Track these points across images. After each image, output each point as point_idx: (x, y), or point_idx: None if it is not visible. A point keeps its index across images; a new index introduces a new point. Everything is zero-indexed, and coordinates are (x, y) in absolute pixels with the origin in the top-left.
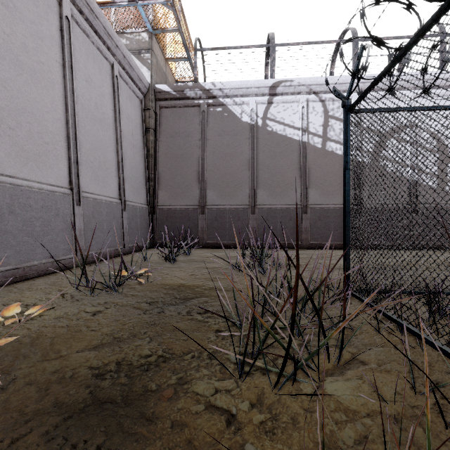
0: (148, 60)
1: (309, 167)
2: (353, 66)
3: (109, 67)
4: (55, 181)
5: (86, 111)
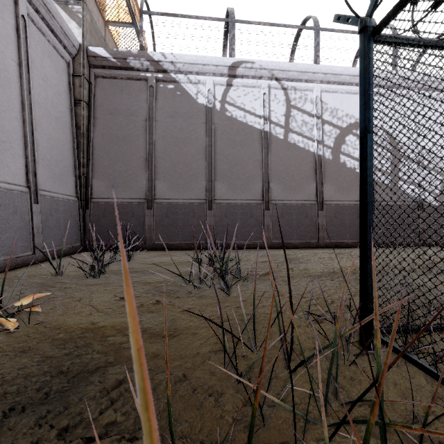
0: (78, 14)
1: (271, 159)
2: (314, 55)
3: (9, 1)
4: None
5: None
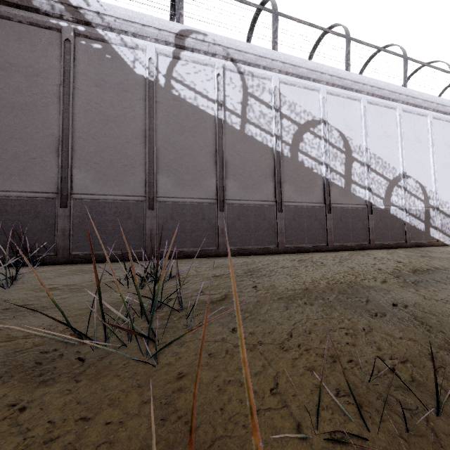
0: None
1: (226, 152)
2: (273, 41)
3: None
4: None
5: None
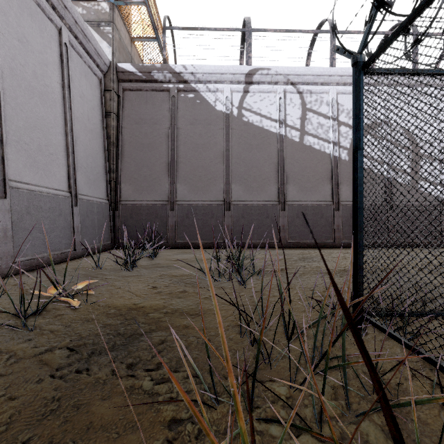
0: (108, 34)
1: (286, 162)
2: (330, 58)
3: (55, 32)
4: None
5: (19, 78)
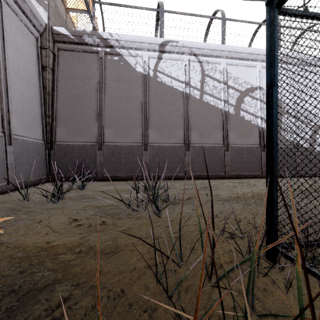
0: (44, 1)
1: (190, 114)
2: (222, 38)
3: None
4: None
5: None
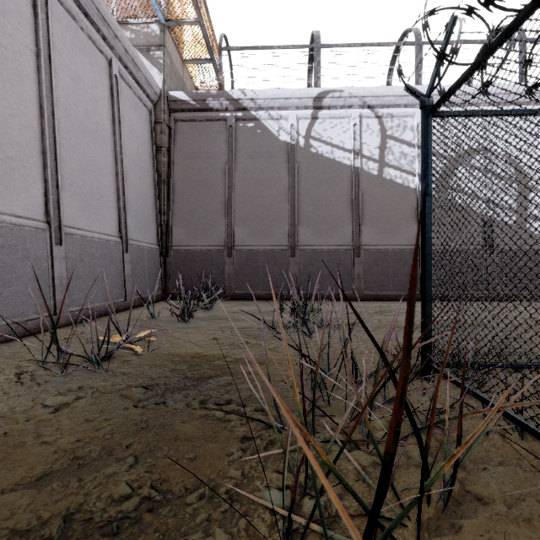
0: (159, 60)
1: (362, 199)
2: (416, 75)
3: (105, 64)
4: (24, 211)
5: (72, 118)
